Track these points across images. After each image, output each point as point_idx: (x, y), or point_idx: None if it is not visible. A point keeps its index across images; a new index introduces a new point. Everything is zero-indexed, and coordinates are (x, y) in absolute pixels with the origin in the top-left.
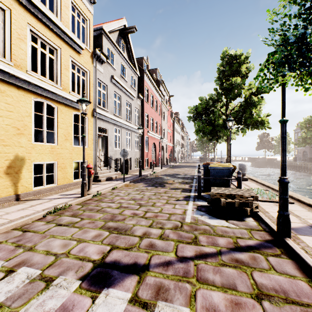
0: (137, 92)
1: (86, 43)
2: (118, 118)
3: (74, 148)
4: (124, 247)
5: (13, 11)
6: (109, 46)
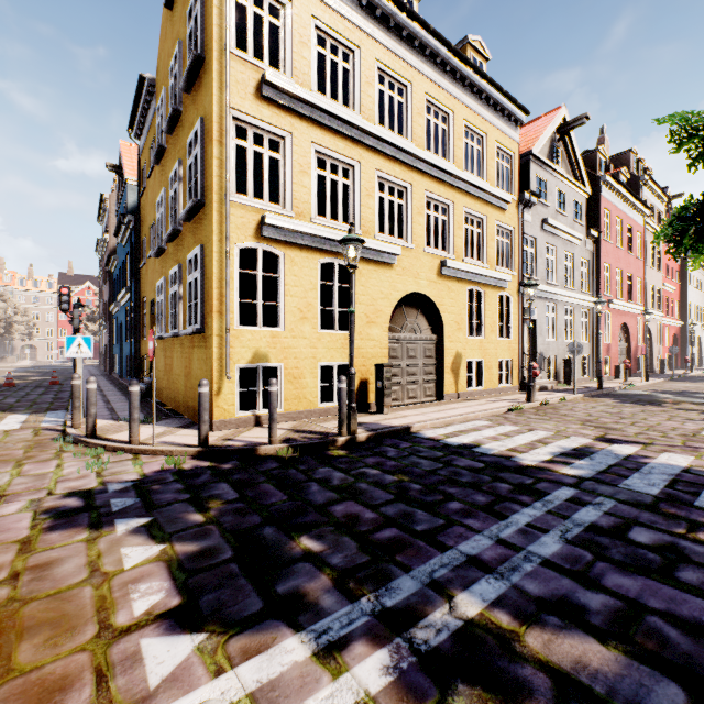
0: (584, 228)
1: (509, 188)
2: (552, 286)
3: (498, 342)
4: (618, 435)
5: (455, 203)
6: (538, 173)
